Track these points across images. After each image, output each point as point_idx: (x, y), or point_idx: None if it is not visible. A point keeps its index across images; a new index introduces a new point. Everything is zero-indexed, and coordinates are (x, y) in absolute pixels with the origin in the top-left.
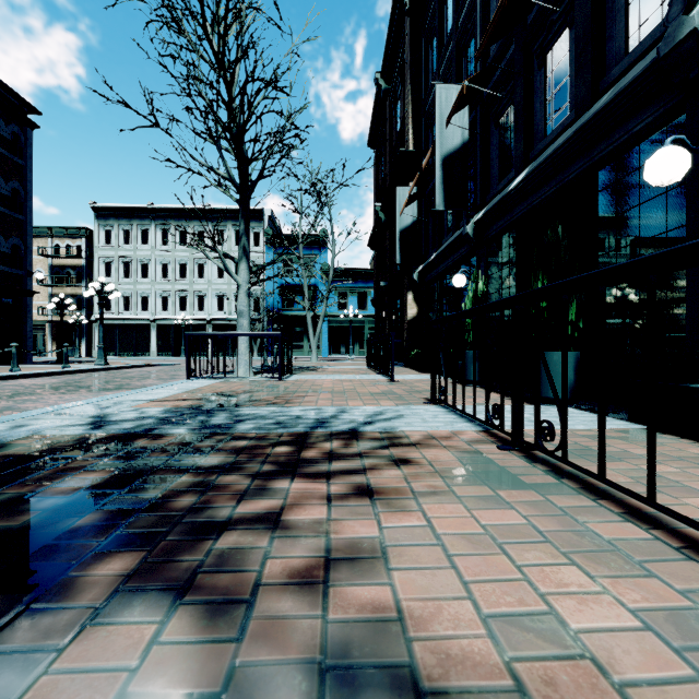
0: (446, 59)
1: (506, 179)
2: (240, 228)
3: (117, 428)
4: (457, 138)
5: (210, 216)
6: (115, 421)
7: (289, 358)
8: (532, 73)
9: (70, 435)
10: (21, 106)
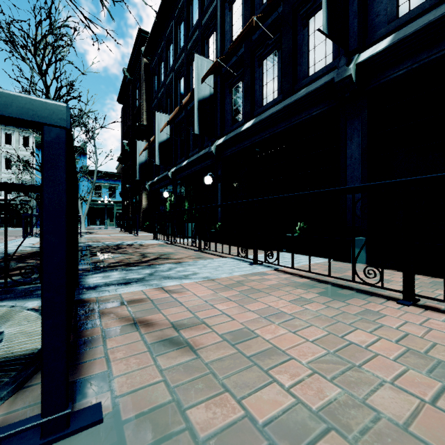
0: (161, 92)
1: (182, 159)
2: None
3: None
4: (165, 136)
5: None
6: None
7: None
8: (189, 126)
9: (33, 250)
10: None
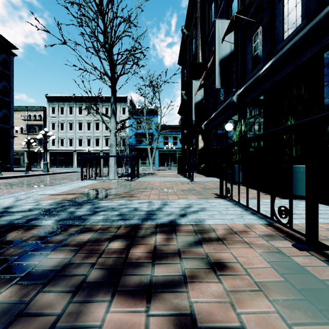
0: (219, 12)
1: (256, 69)
2: (111, 100)
3: (7, 219)
4: (227, 49)
5: (101, 100)
6: (13, 211)
7: (137, 169)
8: (274, 5)
9: None
10: (8, 45)
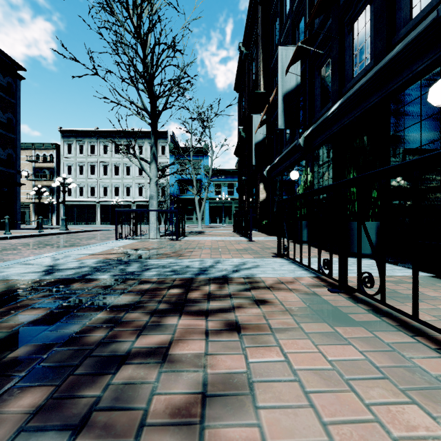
0: (285, 32)
1: (325, 108)
2: (151, 141)
3: (61, 274)
4: (292, 81)
5: (134, 136)
6: (61, 269)
7: (183, 226)
8: (343, 37)
9: (28, 279)
10: (13, 65)
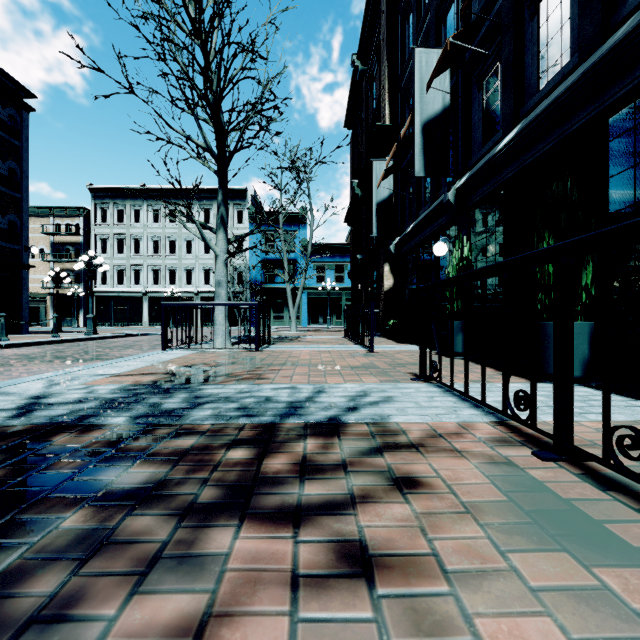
0: (423, 30)
1: (491, 142)
2: (218, 199)
3: (44, 415)
4: (437, 103)
5: (197, 196)
6: (51, 403)
7: (268, 329)
8: (522, 25)
9: None
10: (17, 90)
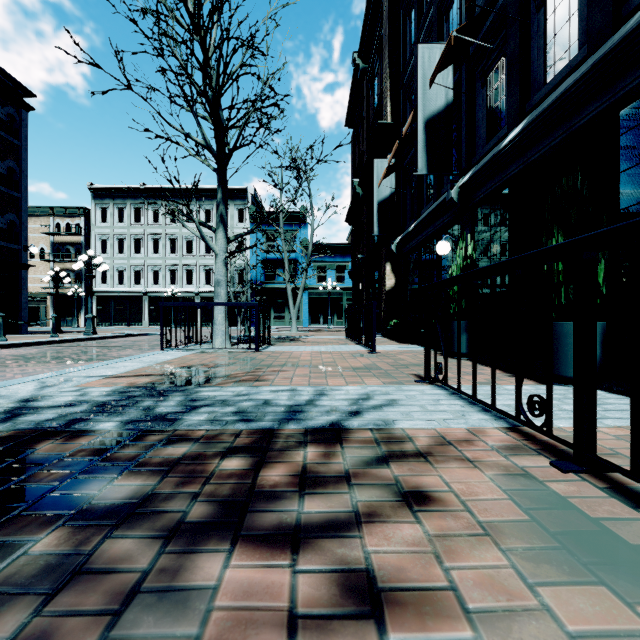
0: (425, 27)
1: (495, 138)
2: (218, 197)
3: (31, 420)
4: (440, 99)
5: (197, 196)
6: (40, 407)
7: (268, 329)
8: (528, 18)
9: None
10: (16, 89)
